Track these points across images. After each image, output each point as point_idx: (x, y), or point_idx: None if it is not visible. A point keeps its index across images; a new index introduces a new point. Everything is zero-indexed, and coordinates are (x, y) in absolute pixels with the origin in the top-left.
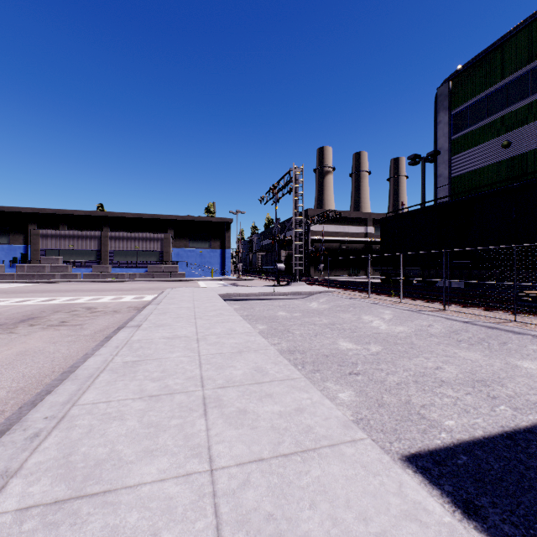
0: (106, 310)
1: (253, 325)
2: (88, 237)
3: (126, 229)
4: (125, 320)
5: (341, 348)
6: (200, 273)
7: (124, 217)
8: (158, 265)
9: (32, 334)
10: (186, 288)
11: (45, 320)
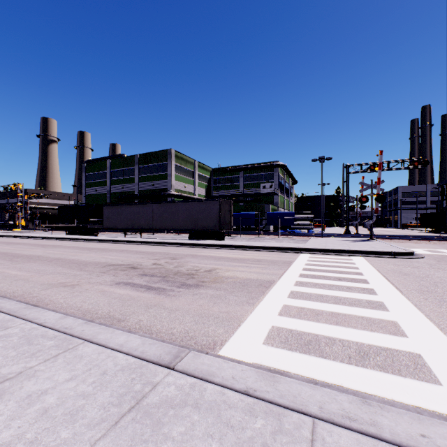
0: None
1: None
2: None
3: None
4: None
5: None
6: None
7: None
8: None
9: None
10: None
11: None
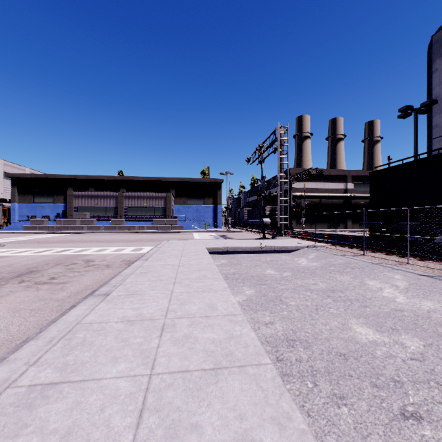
0: (100, 264)
1: (240, 288)
2: (108, 197)
3: (138, 190)
4: (110, 277)
5: (361, 339)
6: (196, 225)
7: (136, 180)
8: (161, 219)
9: (9, 295)
10: (180, 240)
11: (39, 274)
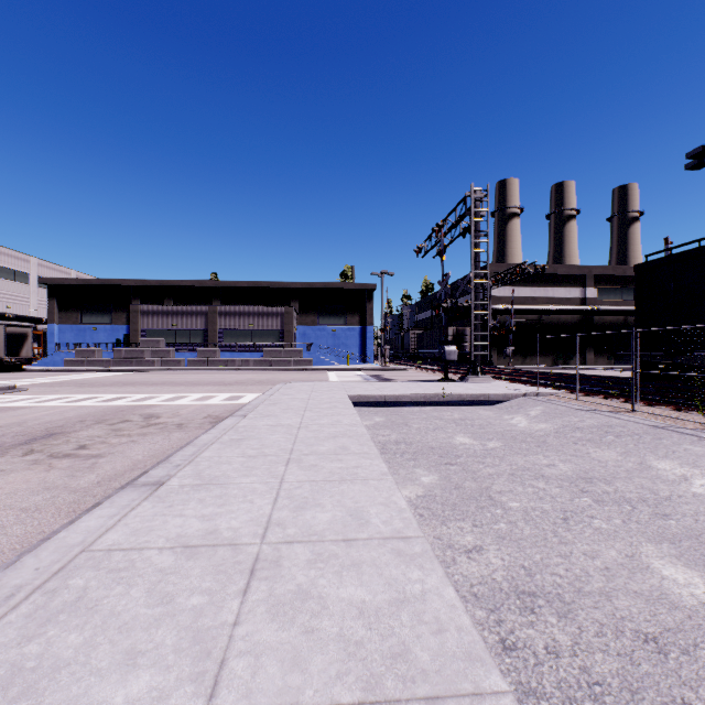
0: (168, 423)
1: (410, 470)
2: (194, 314)
3: (240, 302)
4: (178, 447)
5: (681, 598)
6: (333, 359)
7: (238, 287)
8: (276, 349)
9: None
10: (305, 383)
11: (63, 440)
